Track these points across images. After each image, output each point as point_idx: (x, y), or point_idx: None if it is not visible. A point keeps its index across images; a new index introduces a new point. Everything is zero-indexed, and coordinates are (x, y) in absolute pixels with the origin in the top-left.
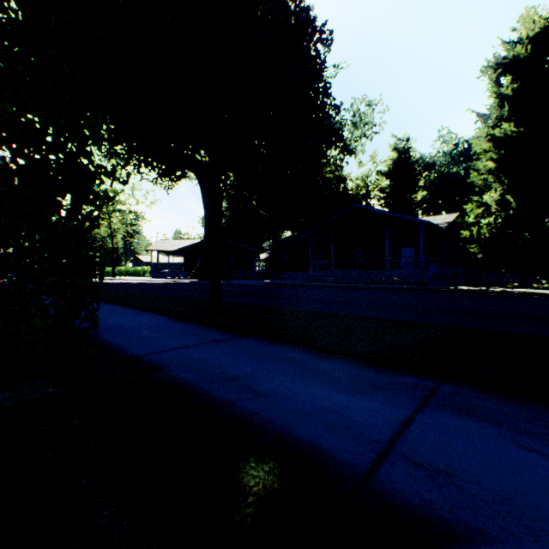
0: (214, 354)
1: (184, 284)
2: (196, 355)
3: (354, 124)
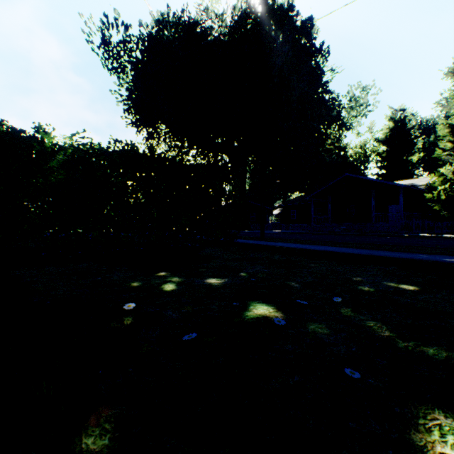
0: (272, 244)
1: None
2: (267, 243)
3: (350, 107)
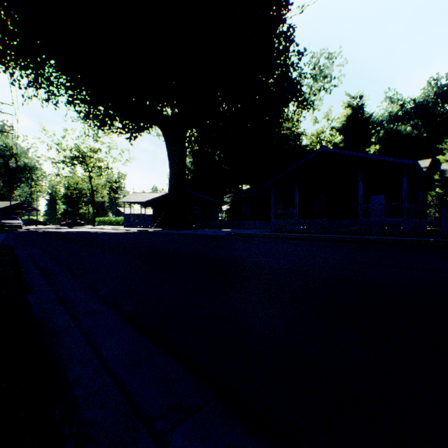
0: None
1: (138, 234)
2: None
3: (314, 77)
